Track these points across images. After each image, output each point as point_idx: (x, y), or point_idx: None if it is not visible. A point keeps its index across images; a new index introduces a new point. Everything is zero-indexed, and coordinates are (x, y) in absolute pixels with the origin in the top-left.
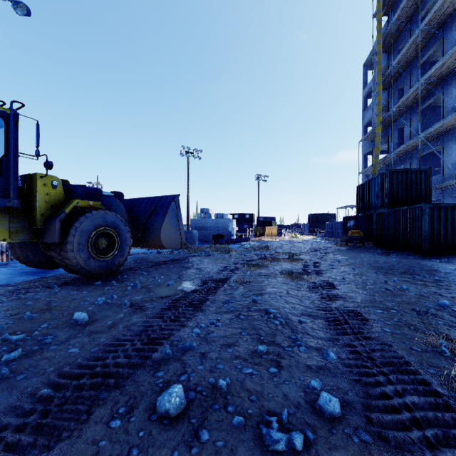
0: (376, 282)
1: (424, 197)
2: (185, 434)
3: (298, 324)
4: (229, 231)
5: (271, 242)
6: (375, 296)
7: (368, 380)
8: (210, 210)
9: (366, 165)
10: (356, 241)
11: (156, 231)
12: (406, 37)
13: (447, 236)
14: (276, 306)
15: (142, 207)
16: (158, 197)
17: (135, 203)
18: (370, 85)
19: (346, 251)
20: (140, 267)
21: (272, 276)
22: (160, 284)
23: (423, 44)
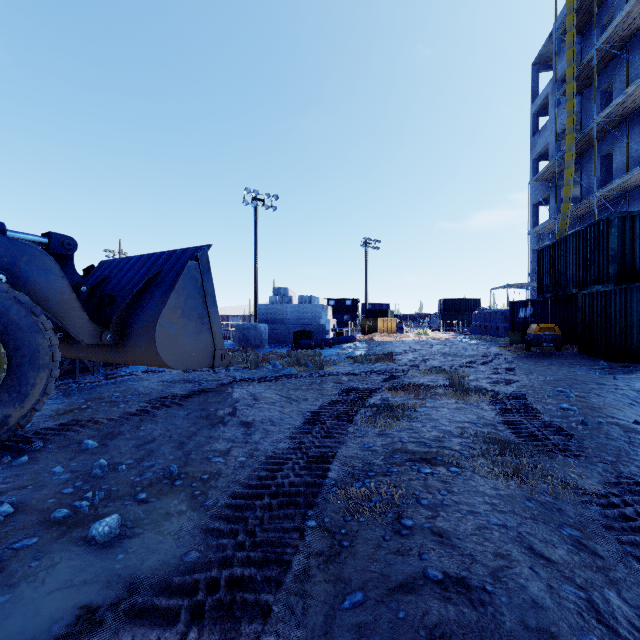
0: None
1: None
2: None
3: None
4: (321, 325)
5: (393, 344)
6: None
7: None
8: (290, 291)
9: (537, 221)
10: (548, 344)
11: (146, 327)
12: (617, 1)
13: None
14: None
15: (132, 275)
16: (166, 253)
17: (121, 267)
18: (545, 93)
19: (536, 363)
20: (97, 420)
21: (453, 465)
22: (73, 526)
23: None
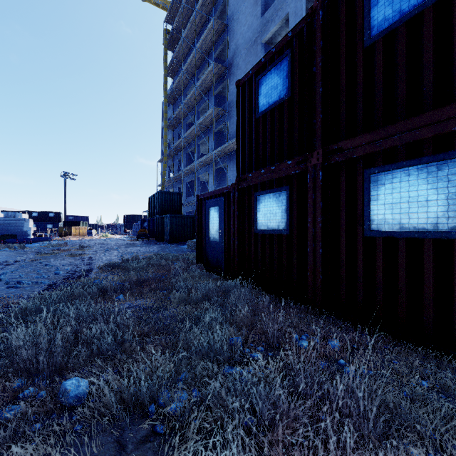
0: (121, 254)
1: (179, 209)
2: (9, 281)
3: (62, 266)
4: (23, 231)
5: (74, 240)
6: (111, 258)
7: (75, 269)
8: None
9: None
10: (143, 237)
11: None
12: (182, 101)
13: (180, 232)
14: (52, 263)
15: None
16: None
17: None
18: None
19: (133, 244)
20: None
21: (59, 256)
22: None
23: (187, 113)
